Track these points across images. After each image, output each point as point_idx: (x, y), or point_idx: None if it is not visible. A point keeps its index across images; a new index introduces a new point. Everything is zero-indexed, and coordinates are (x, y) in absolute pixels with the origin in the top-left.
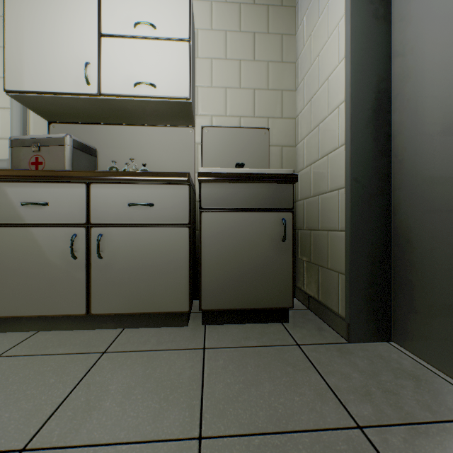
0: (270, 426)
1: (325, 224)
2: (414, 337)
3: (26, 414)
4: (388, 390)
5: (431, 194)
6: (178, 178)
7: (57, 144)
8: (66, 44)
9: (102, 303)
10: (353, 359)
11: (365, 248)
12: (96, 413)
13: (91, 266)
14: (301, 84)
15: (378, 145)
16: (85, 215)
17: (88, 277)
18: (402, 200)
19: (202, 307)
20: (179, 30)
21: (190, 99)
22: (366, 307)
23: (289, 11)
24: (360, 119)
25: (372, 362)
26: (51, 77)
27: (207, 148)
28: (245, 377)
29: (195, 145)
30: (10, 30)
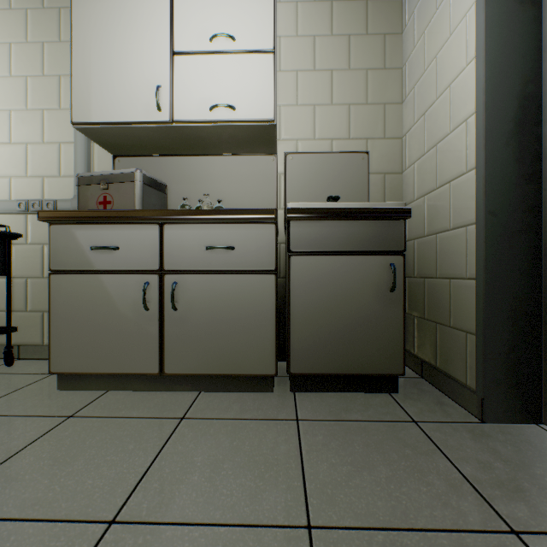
0: (394, 520)
1: (446, 271)
2: None
3: (110, 482)
4: None
5: None
6: (263, 215)
7: (127, 180)
8: (136, 67)
9: (177, 361)
10: (492, 443)
11: (505, 302)
12: (184, 487)
13: (165, 319)
14: (410, 95)
15: (523, 167)
16: (158, 260)
17: (161, 332)
18: None
19: (290, 370)
20: (262, 40)
21: (275, 121)
22: (506, 378)
23: (394, 5)
24: (498, 135)
25: (519, 450)
26: (120, 105)
27: (291, 180)
28: (353, 458)
29: (276, 176)
30: (77, 55)
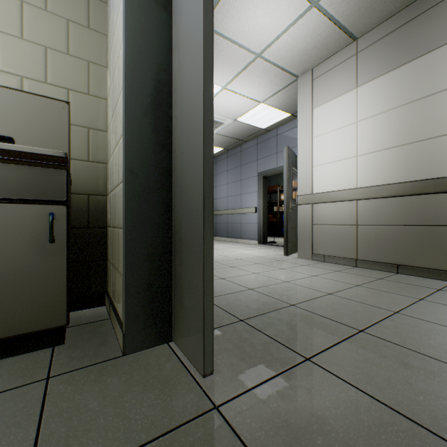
0: None
1: (118, 221)
2: (183, 335)
3: None
4: (121, 414)
5: (190, 191)
6: None
7: None
8: None
9: None
10: (110, 379)
11: (144, 247)
12: None
13: None
14: (110, 60)
15: (158, 137)
16: None
17: None
18: (178, 197)
19: None
20: None
21: None
22: (145, 311)
23: None
24: (138, 105)
25: (131, 377)
26: None
27: None
28: None
29: None
30: None
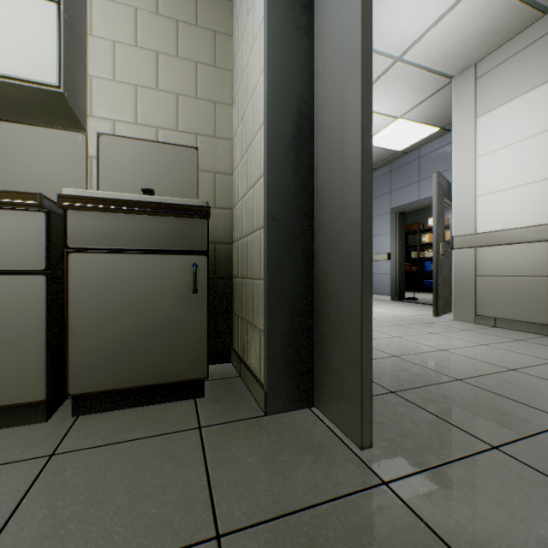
0: None
1: (252, 271)
2: (330, 401)
3: None
4: (281, 473)
5: (341, 237)
6: (20, 200)
7: None
8: None
9: None
10: (260, 437)
11: (285, 300)
12: None
13: None
14: (236, 98)
15: (299, 178)
16: None
17: None
18: (322, 244)
19: (69, 391)
20: None
21: (61, 88)
22: (286, 370)
23: (225, 5)
24: (279, 146)
25: (280, 438)
26: None
27: (106, 165)
28: (92, 492)
29: (87, 158)
30: None
